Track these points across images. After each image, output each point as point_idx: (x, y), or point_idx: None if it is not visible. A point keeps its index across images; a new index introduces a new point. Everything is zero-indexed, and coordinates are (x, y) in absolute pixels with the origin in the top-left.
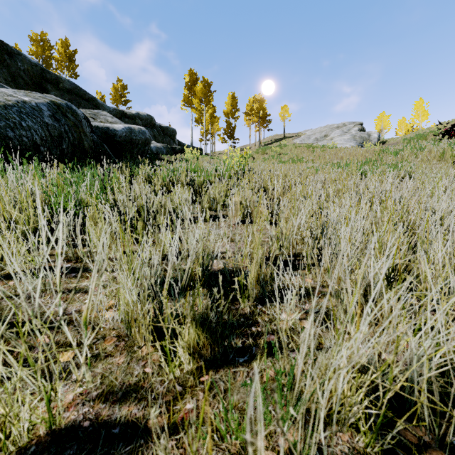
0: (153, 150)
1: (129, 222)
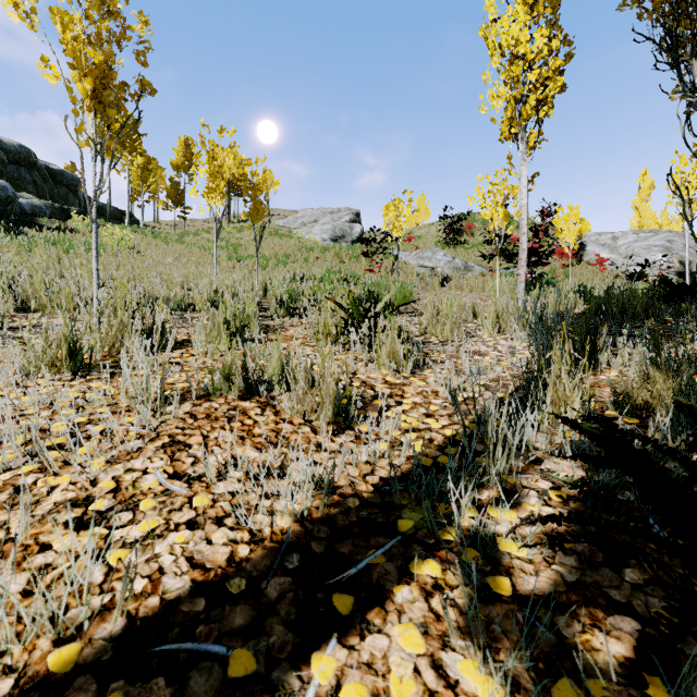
0: (25, 208)
1: None
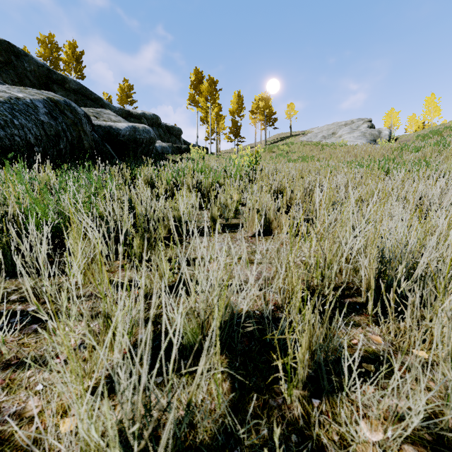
0: (158, 149)
1: (124, 238)
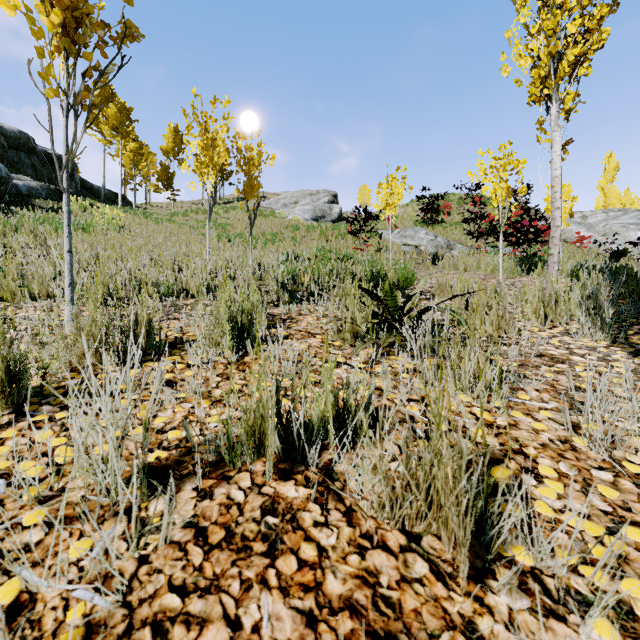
0: (22, 190)
1: None
